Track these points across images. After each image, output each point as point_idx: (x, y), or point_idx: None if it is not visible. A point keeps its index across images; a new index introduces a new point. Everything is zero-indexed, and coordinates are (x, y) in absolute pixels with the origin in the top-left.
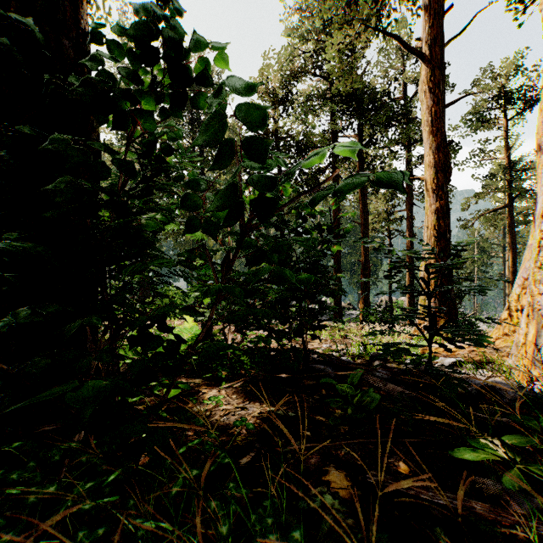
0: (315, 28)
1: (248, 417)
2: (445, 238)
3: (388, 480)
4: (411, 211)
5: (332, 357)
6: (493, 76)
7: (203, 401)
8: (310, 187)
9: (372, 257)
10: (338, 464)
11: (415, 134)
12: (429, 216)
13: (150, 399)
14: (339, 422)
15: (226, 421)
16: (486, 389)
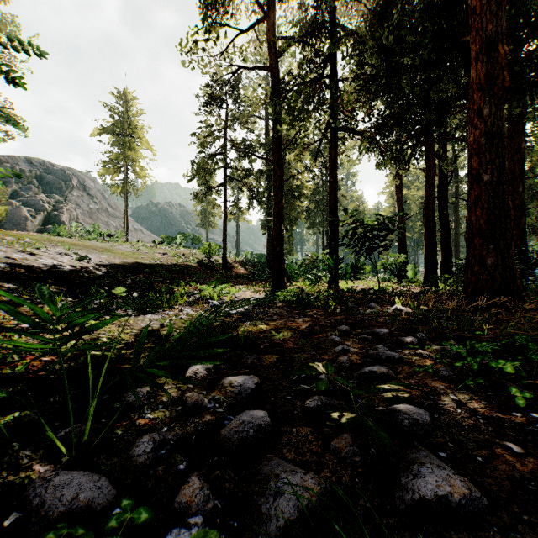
0: None
1: None
2: None
3: None
4: None
5: None
6: None
7: None
8: None
9: None
10: None
11: None
12: None
13: None
14: None
15: None
16: None
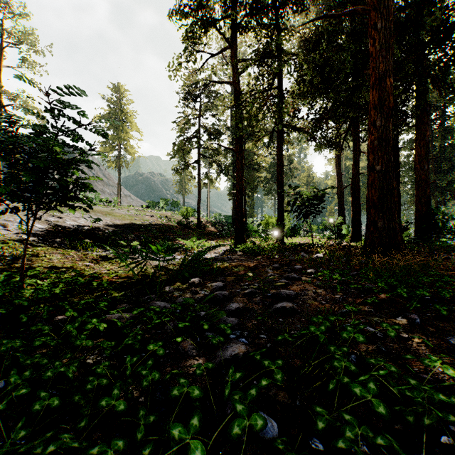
0: None
1: None
2: None
3: None
4: None
5: None
6: None
7: None
8: None
9: None
10: None
11: None
12: None
13: None
14: None
15: None
16: None
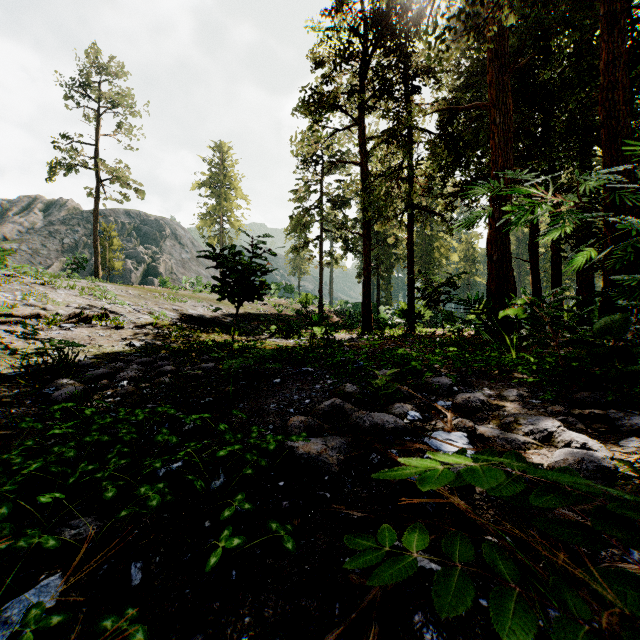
0: None
1: None
2: None
3: None
4: None
5: None
6: None
7: None
8: None
9: None
10: None
11: None
12: None
13: None
14: None
15: None
16: None
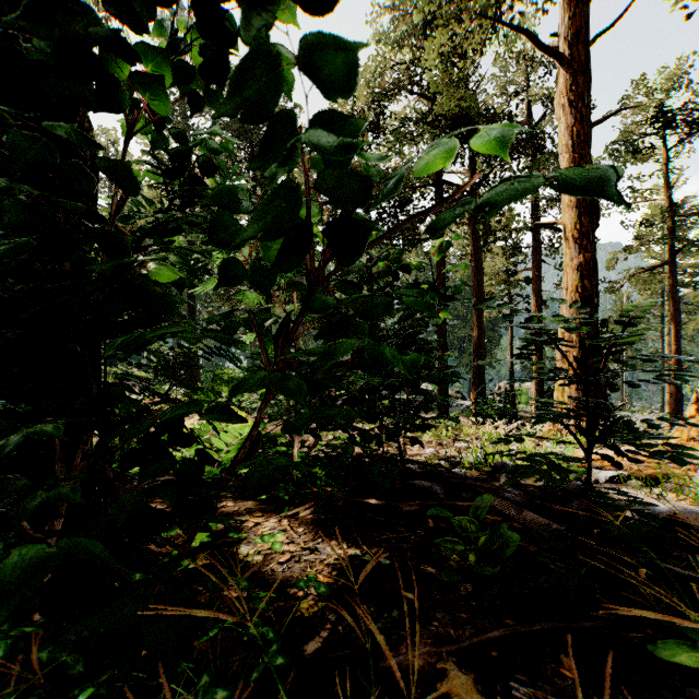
0: (413, 31)
1: (319, 565)
2: (592, 304)
3: (547, 694)
4: (540, 270)
5: (440, 469)
6: (649, 91)
7: (253, 540)
8: (407, 240)
9: (486, 331)
10: (460, 657)
11: (544, 169)
12: (569, 274)
13: (179, 533)
14: (458, 577)
15: (287, 572)
16: (672, 521)
